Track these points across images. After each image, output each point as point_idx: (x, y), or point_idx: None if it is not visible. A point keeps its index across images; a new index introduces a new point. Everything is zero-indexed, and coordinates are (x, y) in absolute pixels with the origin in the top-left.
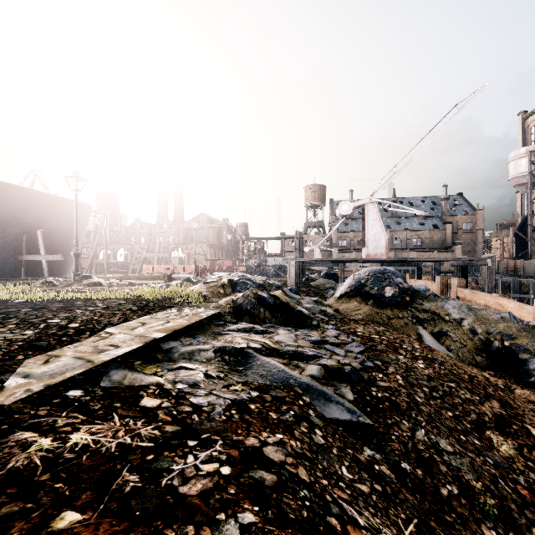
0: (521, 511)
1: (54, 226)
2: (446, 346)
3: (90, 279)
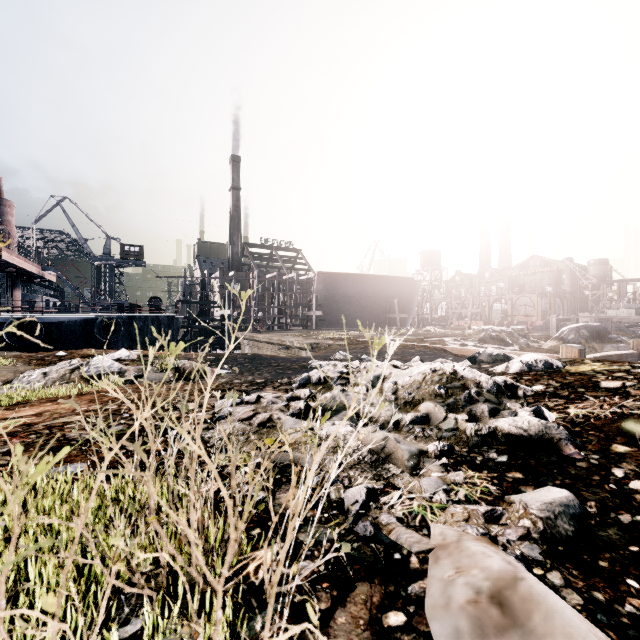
0: None
1: (401, 295)
2: None
3: (425, 328)
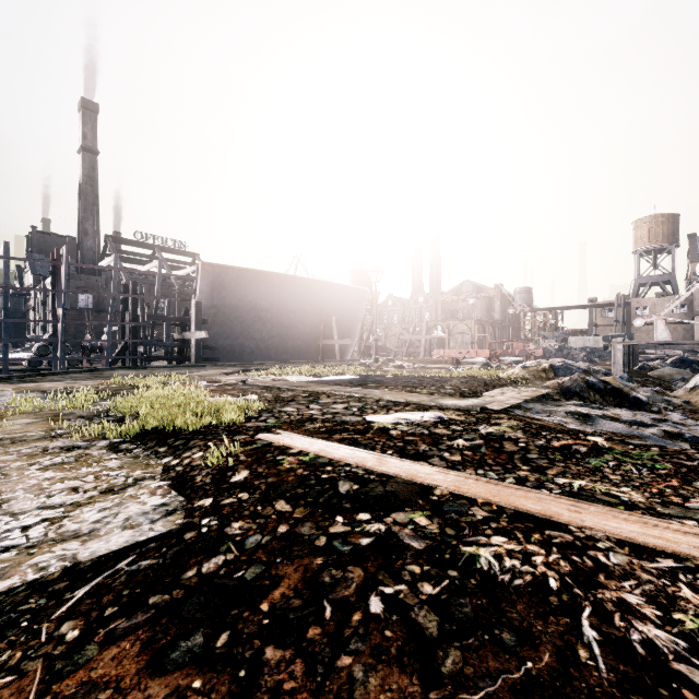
0: None
1: (341, 312)
2: None
3: (394, 362)
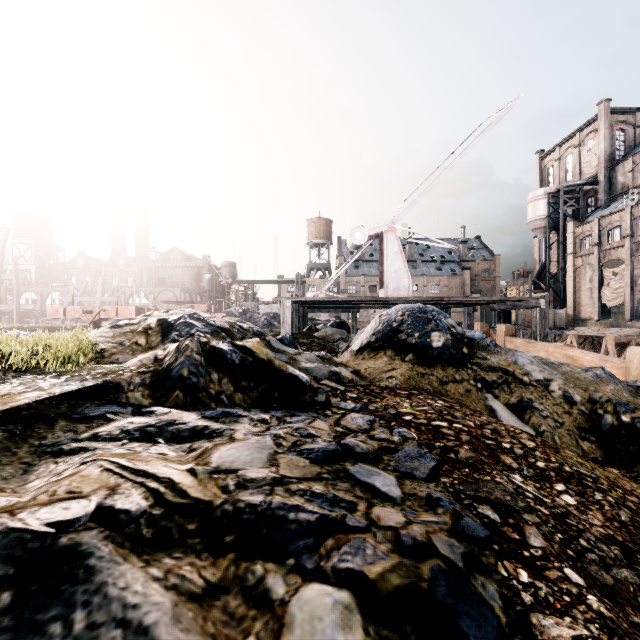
0: None
1: None
2: (534, 426)
3: None
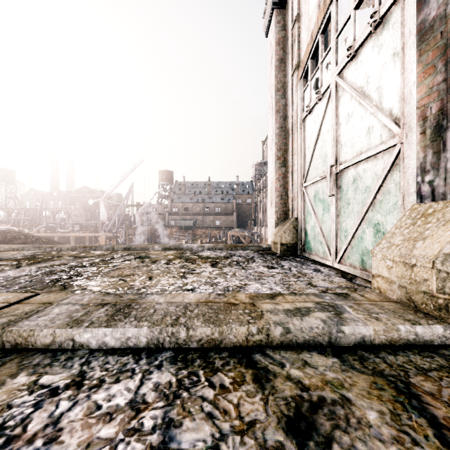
0: None
1: None
2: None
3: None
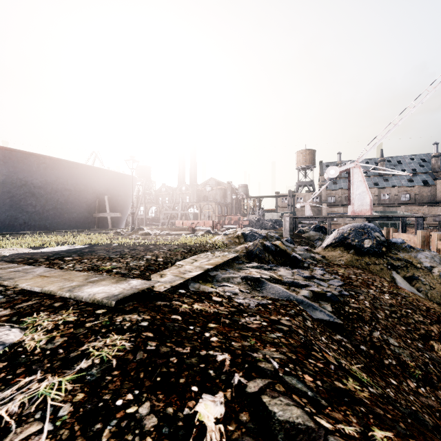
0: (440, 380)
1: (114, 192)
2: (417, 288)
3: (143, 230)
